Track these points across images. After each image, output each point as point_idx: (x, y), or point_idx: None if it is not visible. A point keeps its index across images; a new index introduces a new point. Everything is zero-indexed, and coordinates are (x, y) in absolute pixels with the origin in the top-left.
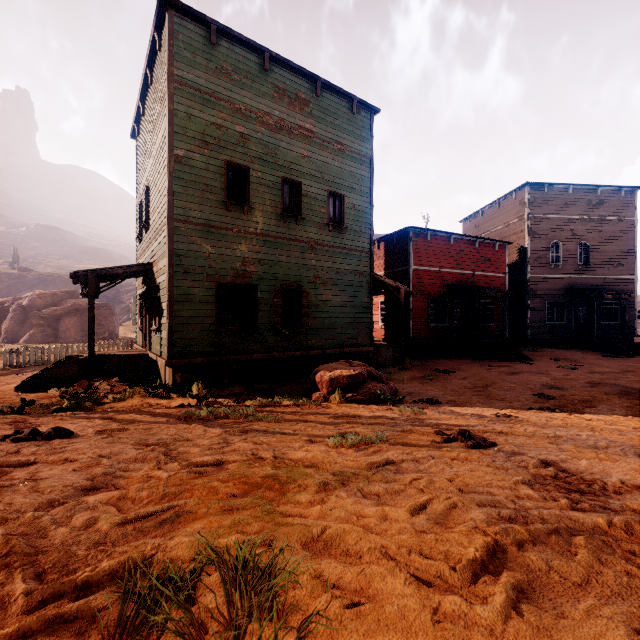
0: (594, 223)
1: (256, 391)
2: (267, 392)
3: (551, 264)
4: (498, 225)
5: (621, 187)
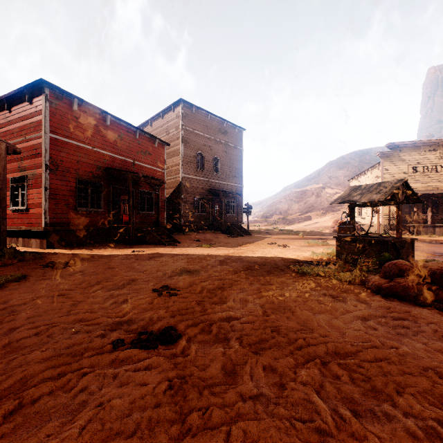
0: (222, 145)
1: None
2: None
3: (198, 169)
4: (162, 133)
5: (236, 125)
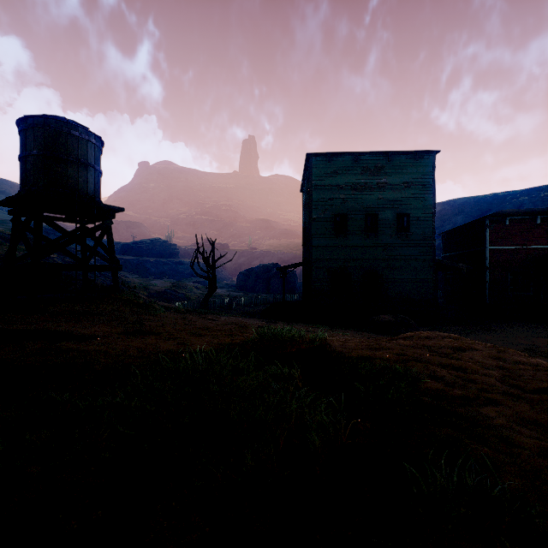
0: None
1: (348, 325)
2: (353, 326)
3: None
4: None
5: None
